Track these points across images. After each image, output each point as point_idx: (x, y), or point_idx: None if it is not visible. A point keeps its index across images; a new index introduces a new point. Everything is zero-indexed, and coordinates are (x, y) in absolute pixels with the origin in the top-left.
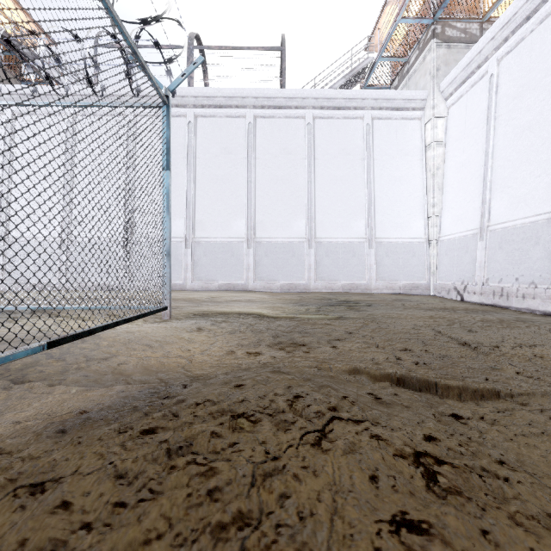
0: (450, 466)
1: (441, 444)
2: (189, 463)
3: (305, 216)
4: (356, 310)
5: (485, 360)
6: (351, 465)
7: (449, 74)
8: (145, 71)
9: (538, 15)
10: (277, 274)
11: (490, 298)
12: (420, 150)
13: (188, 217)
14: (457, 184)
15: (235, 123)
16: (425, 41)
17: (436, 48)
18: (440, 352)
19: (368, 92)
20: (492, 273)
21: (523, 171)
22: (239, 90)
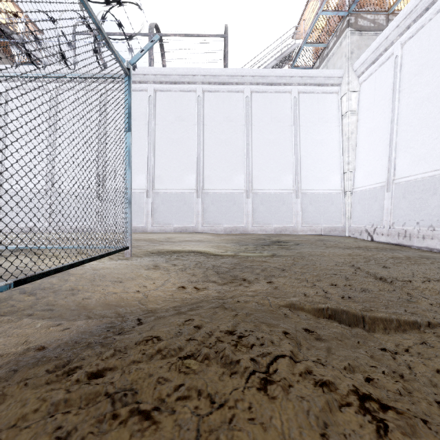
0: (395, 410)
1: (380, 383)
2: (132, 416)
3: (244, 172)
4: (287, 248)
5: (401, 293)
6: (300, 417)
7: (361, 56)
8: (108, 46)
9: (435, 7)
10: (221, 219)
11: (395, 238)
12: (337, 118)
13: (149, 172)
14: (368, 146)
15: (187, 96)
16: (341, 30)
17: (350, 35)
18: (361, 286)
19: (295, 71)
20: (397, 218)
21: (422, 135)
22: (190, 70)
